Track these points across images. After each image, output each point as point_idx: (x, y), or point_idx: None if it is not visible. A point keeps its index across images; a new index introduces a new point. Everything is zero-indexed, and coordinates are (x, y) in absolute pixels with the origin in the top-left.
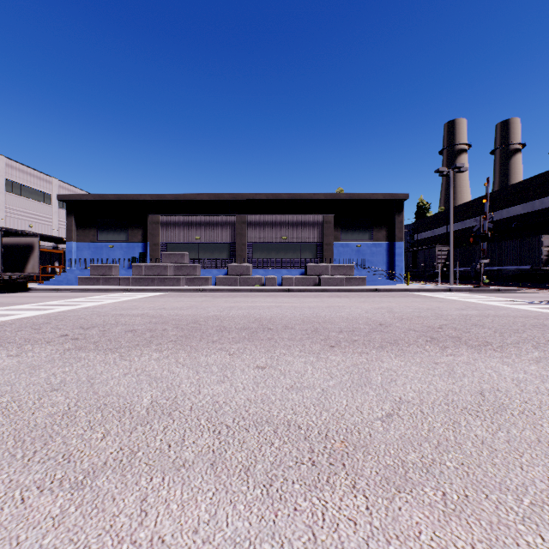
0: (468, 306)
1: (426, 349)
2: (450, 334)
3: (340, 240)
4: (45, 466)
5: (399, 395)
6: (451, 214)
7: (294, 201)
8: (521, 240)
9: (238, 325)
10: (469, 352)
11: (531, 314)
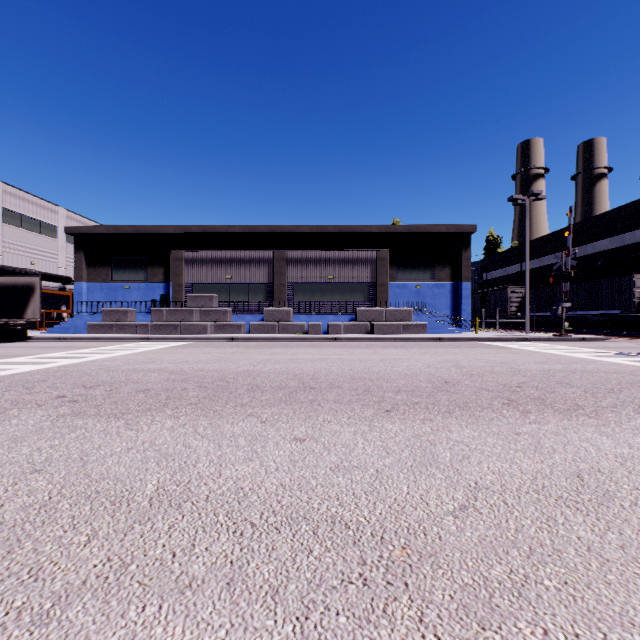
0: (550, 359)
1: (504, 415)
2: (532, 395)
3: (396, 280)
4: (2, 586)
5: (474, 479)
6: (527, 249)
7: (342, 234)
8: (610, 280)
9: (273, 383)
10: (557, 418)
11: (626, 369)
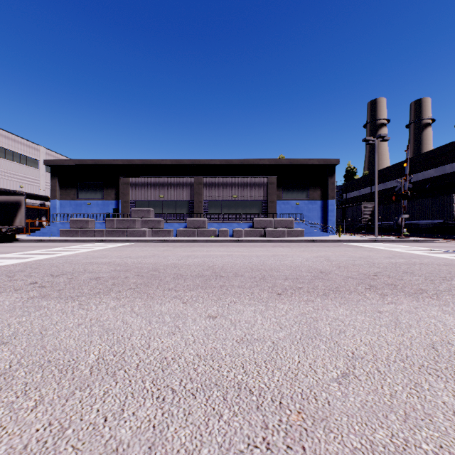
0: (395, 255)
1: (367, 297)
2: (386, 282)
3: (281, 198)
4: None
5: (351, 350)
6: (376, 176)
7: (243, 165)
8: (435, 198)
9: (193, 273)
10: (408, 299)
11: (452, 262)
